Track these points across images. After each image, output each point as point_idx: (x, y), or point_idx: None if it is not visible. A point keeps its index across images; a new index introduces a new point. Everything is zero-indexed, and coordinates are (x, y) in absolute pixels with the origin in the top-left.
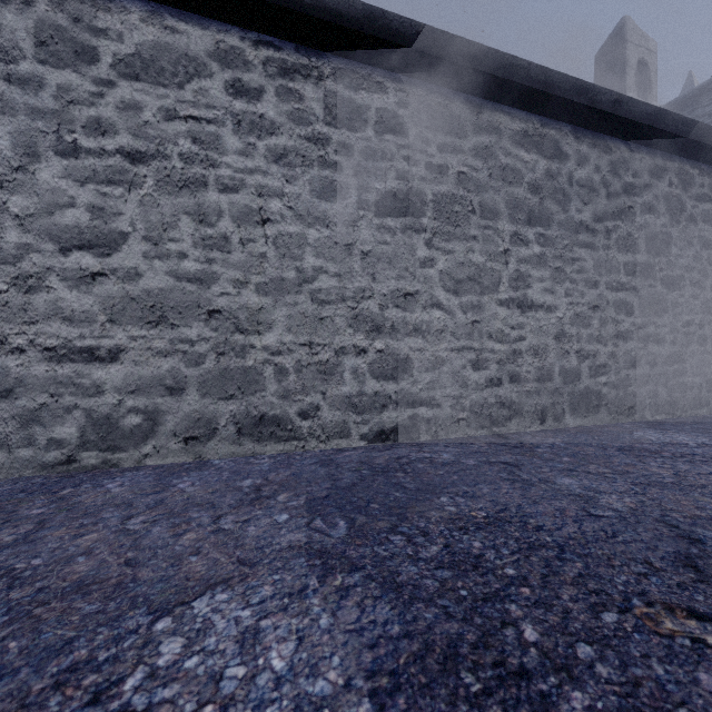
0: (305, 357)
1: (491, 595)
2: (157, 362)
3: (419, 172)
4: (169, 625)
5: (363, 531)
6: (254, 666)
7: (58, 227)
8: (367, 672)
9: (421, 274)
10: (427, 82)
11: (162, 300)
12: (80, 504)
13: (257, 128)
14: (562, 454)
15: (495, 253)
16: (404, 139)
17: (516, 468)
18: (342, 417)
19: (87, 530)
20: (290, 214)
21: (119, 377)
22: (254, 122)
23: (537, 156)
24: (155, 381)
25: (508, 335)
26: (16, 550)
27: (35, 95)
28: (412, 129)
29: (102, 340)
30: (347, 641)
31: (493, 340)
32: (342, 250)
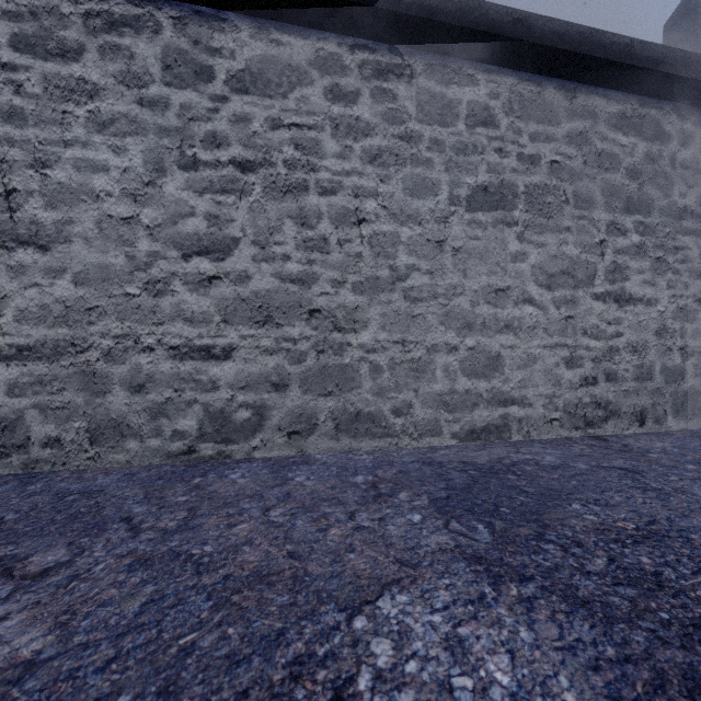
0: (398, 355)
1: (699, 621)
2: (264, 359)
3: (511, 164)
4: (367, 625)
5: (508, 537)
6: (478, 678)
7: (181, 235)
8: (607, 698)
9: (512, 269)
10: (518, 71)
11: (269, 301)
12: (216, 493)
13: (353, 130)
14: (682, 461)
15: (590, 244)
16: (495, 131)
17: (638, 475)
18: (433, 415)
19: (236, 519)
20: (384, 213)
21: (231, 374)
22: (350, 125)
23: (636, 138)
24: (262, 377)
25: (604, 331)
26: (184, 535)
27: (162, 115)
28: (503, 120)
29: (217, 340)
30: (563, 660)
31: (588, 337)
32: (433, 247)
